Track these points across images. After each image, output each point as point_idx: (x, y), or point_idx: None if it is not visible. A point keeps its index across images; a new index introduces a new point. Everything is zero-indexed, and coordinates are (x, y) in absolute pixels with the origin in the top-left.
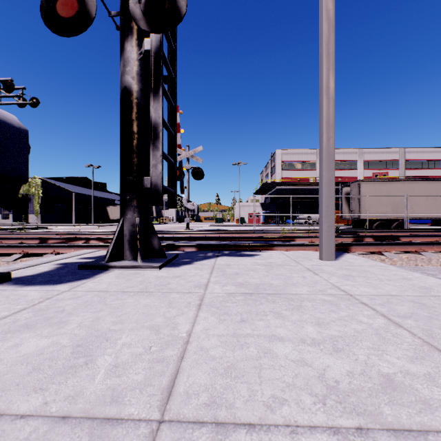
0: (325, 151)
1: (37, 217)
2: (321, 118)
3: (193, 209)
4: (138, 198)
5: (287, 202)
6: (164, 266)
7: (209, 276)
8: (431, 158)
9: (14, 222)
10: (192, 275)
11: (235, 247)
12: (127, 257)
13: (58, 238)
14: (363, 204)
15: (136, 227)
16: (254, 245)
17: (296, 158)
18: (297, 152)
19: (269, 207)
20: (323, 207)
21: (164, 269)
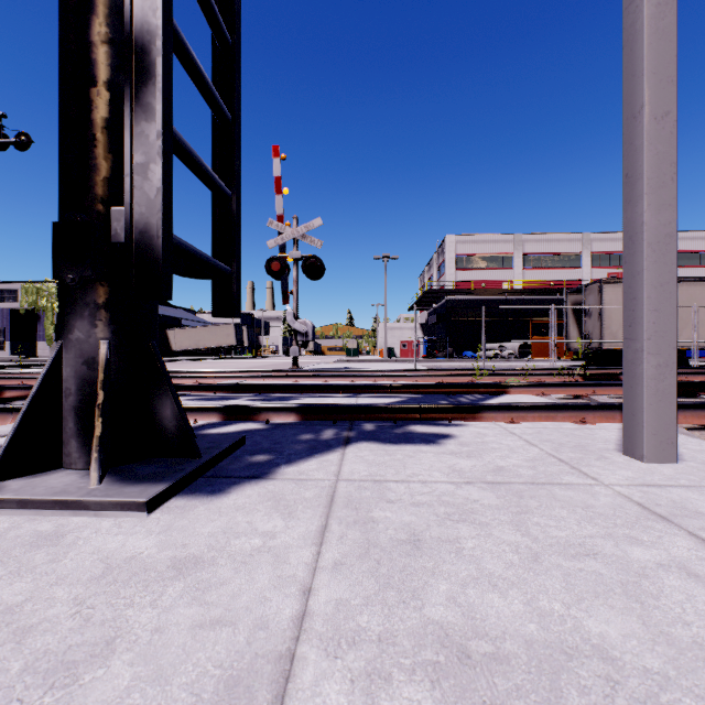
0: (650, 152)
1: (50, 347)
2: (634, 65)
3: (305, 332)
4: (108, 282)
5: (465, 323)
6: (176, 491)
7: (309, 565)
8: (704, 249)
9: (12, 355)
10: (248, 552)
11: (388, 411)
12: (71, 459)
13: (24, 388)
14: (608, 323)
15: (98, 369)
16: (434, 408)
17: (480, 248)
18: (481, 239)
19: (434, 331)
20: (644, 310)
21: (167, 510)
